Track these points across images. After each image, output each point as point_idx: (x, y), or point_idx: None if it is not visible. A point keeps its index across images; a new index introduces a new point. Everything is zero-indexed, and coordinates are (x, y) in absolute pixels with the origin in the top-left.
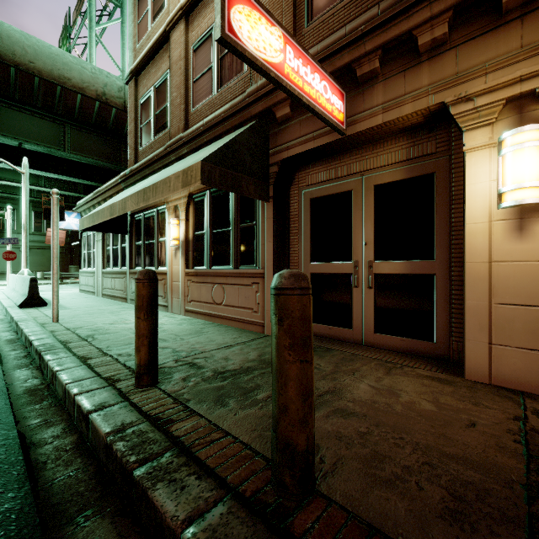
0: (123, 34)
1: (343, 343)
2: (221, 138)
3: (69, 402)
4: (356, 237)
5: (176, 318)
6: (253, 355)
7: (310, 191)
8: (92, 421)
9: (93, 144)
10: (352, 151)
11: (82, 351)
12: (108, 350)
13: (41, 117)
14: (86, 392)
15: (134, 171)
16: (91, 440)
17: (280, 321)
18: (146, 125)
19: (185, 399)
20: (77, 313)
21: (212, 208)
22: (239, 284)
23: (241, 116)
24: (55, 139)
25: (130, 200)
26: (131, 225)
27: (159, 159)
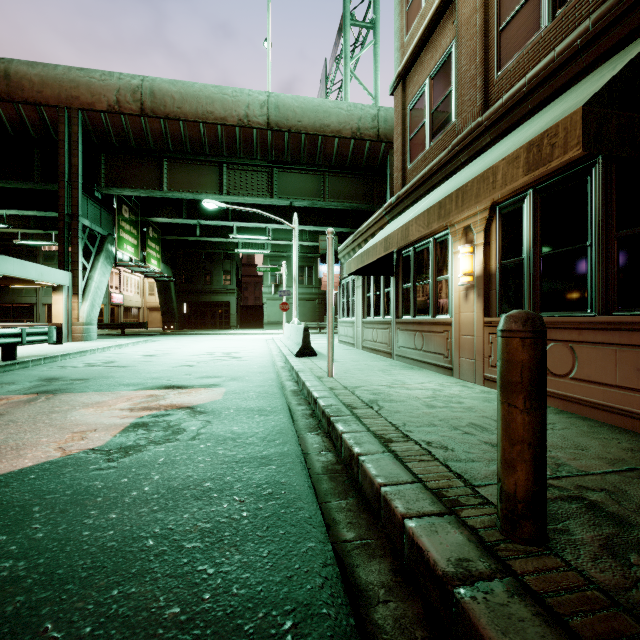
0: (375, 56)
1: None
2: (567, 89)
3: (388, 519)
4: None
5: (473, 389)
6: None
7: None
8: (465, 610)
9: (348, 187)
10: None
11: (375, 425)
12: (407, 431)
13: (306, 173)
14: (418, 517)
15: (403, 195)
16: None
17: None
18: (417, 133)
19: None
20: (346, 368)
21: (540, 216)
22: (617, 343)
23: (629, 21)
24: (316, 191)
25: (414, 223)
26: (397, 264)
27: (440, 168)
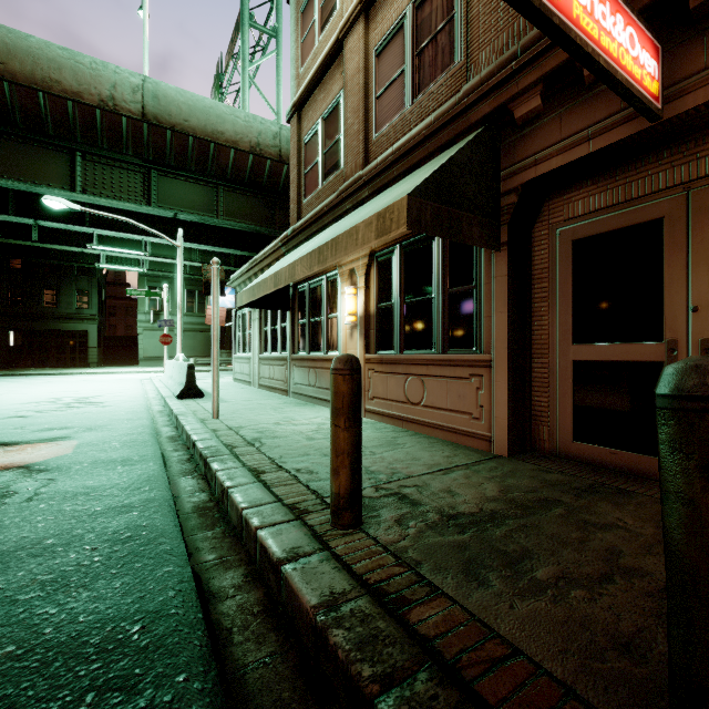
0: (278, 68)
1: (643, 480)
2: (419, 167)
3: (247, 536)
4: (673, 298)
5: None
6: (490, 490)
7: (572, 228)
8: (286, 578)
9: (247, 206)
10: (663, 149)
11: (252, 461)
12: (282, 462)
13: (195, 182)
14: (269, 526)
15: (297, 230)
16: (285, 604)
17: (704, 469)
18: (311, 169)
19: (413, 560)
20: (236, 408)
21: (404, 268)
22: (448, 376)
23: (453, 128)
24: (208, 205)
25: (300, 264)
26: (293, 299)
27: (330, 210)
